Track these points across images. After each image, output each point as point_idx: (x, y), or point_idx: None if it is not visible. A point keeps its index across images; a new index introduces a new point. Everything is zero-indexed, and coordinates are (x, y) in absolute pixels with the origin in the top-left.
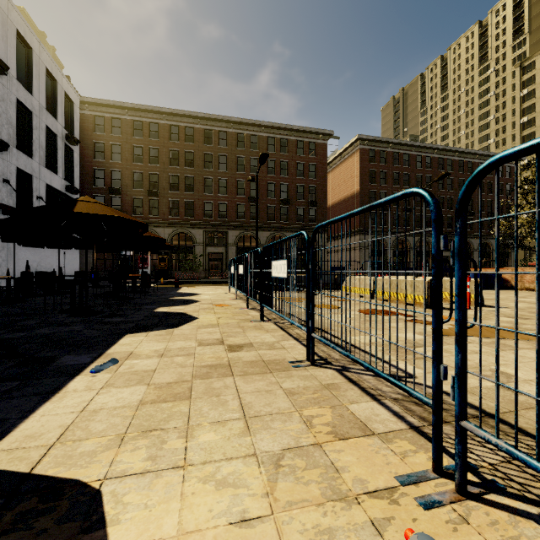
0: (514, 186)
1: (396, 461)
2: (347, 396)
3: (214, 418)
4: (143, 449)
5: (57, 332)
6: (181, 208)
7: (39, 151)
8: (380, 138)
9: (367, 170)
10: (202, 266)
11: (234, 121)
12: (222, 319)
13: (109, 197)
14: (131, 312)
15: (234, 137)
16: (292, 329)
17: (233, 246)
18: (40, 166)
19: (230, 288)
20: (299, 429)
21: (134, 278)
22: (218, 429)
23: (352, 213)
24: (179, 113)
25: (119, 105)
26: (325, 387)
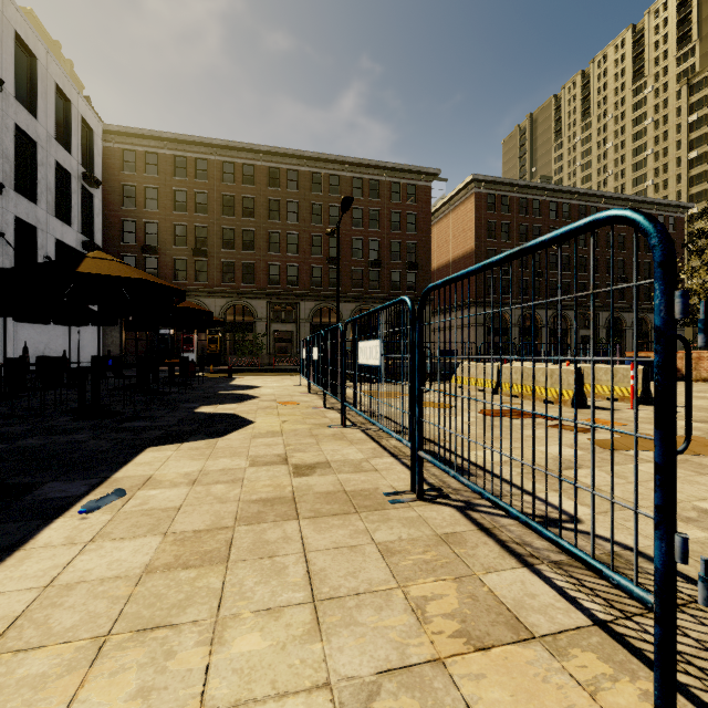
0: (679, 243)
1: (582, 701)
2: (478, 558)
3: (262, 603)
4: (131, 670)
5: (50, 444)
6: (238, 272)
7: (46, 195)
8: (501, 179)
9: (484, 222)
10: (265, 349)
11: (307, 156)
12: (288, 423)
13: (142, 258)
14: (161, 413)
15: (308, 178)
16: (387, 439)
17: (306, 323)
18: (48, 215)
19: (302, 378)
20: (405, 627)
21: (172, 366)
22: (268, 624)
23: (488, 264)
24: (234, 146)
25: (155, 135)
26: (442, 540)
